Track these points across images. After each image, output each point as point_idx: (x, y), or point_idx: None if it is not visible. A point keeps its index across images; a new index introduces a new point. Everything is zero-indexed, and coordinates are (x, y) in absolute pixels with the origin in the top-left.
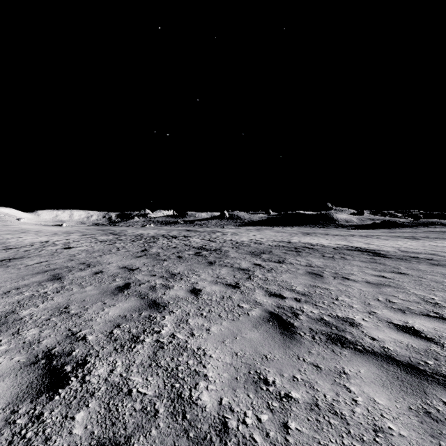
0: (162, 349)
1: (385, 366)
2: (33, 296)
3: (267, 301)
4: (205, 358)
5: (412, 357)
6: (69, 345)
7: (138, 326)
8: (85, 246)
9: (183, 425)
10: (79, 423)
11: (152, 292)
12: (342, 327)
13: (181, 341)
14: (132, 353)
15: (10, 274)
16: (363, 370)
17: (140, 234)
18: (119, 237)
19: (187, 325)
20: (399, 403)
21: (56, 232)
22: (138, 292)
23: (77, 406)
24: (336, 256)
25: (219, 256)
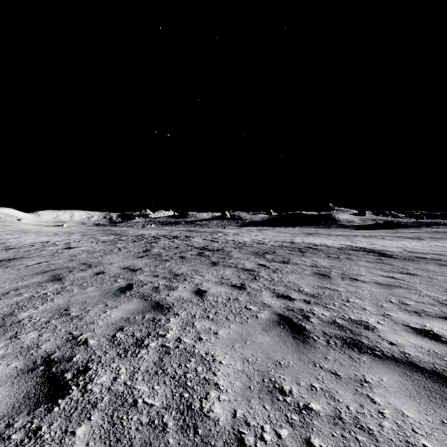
0: (168, 354)
1: (408, 374)
2: (33, 297)
3: (275, 303)
4: (214, 364)
5: (436, 363)
6: (69, 350)
7: (142, 329)
8: (86, 246)
9: (195, 441)
10: (80, 439)
11: (155, 293)
12: (357, 331)
13: (188, 346)
14: (137, 359)
15: (10, 275)
16: (385, 378)
17: (141, 234)
18: (120, 238)
19: (193, 329)
20: (430, 416)
21: (57, 232)
22: (141, 293)
23: (78, 419)
24: (341, 256)
25: (222, 257)
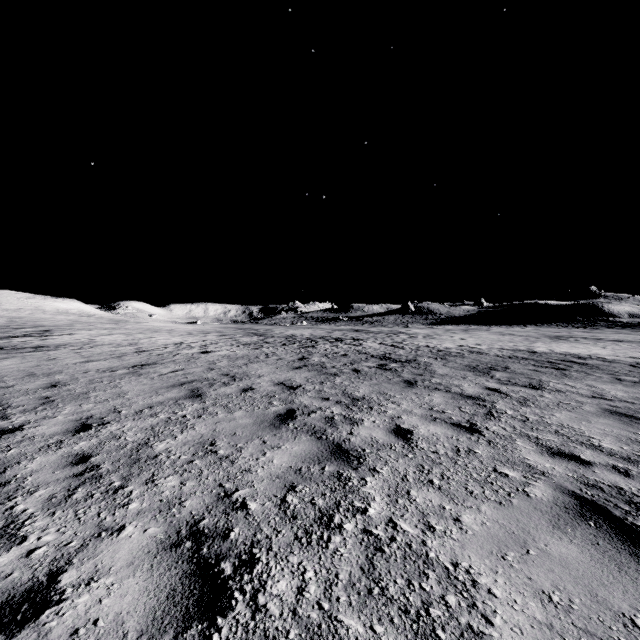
0: (380, 553)
1: None
2: (170, 420)
3: (552, 467)
4: (479, 595)
5: None
6: (223, 516)
7: (324, 493)
8: (225, 350)
9: None
10: None
11: (331, 428)
12: None
13: (413, 540)
14: (329, 553)
15: (143, 386)
16: None
17: (291, 335)
18: (265, 339)
19: (411, 503)
20: None
21: (191, 331)
22: (309, 426)
23: None
24: None
25: (418, 372)
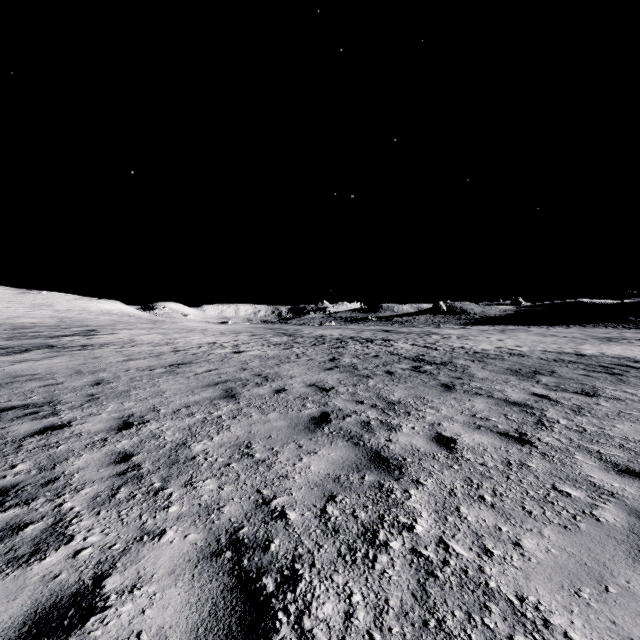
0: (433, 578)
1: None
2: (206, 421)
3: (622, 487)
4: (554, 639)
5: None
6: (262, 525)
7: (366, 505)
8: (257, 350)
9: None
10: None
11: (367, 434)
12: None
13: (468, 566)
14: (376, 575)
15: (179, 385)
16: None
17: (320, 335)
18: (295, 340)
19: (462, 522)
20: None
21: (223, 331)
22: (345, 431)
23: None
24: None
25: (456, 375)
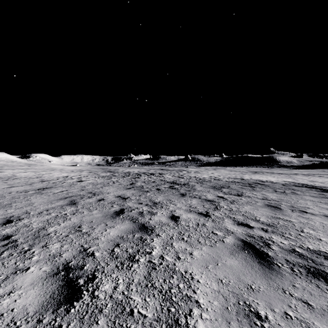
0: (154, 270)
1: None
2: (57, 216)
3: (237, 229)
4: (193, 283)
5: None
6: (81, 259)
7: (133, 246)
8: (91, 180)
9: None
10: None
11: (141, 217)
12: (318, 261)
13: (170, 263)
14: (131, 272)
15: (43, 199)
16: None
17: (128, 172)
18: (114, 174)
19: (172, 248)
20: None
21: (73, 170)
22: (130, 216)
23: (89, 322)
24: (287, 191)
25: (188, 189)
